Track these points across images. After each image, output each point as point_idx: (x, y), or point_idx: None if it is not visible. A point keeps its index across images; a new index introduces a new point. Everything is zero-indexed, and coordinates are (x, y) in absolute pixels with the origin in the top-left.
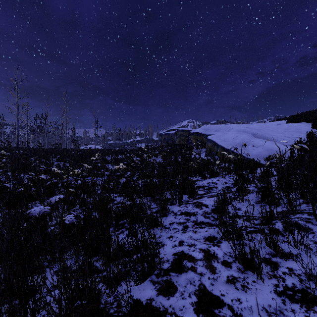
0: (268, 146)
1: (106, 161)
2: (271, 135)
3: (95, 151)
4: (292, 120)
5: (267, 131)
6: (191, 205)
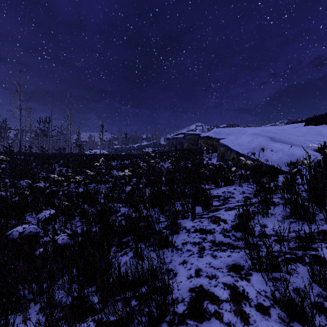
0: (288, 150)
1: (111, 166)
2: (290, 139)
3: (100, 156)
4: (311, 122)
5: (285, 134)
6: (207, 220)
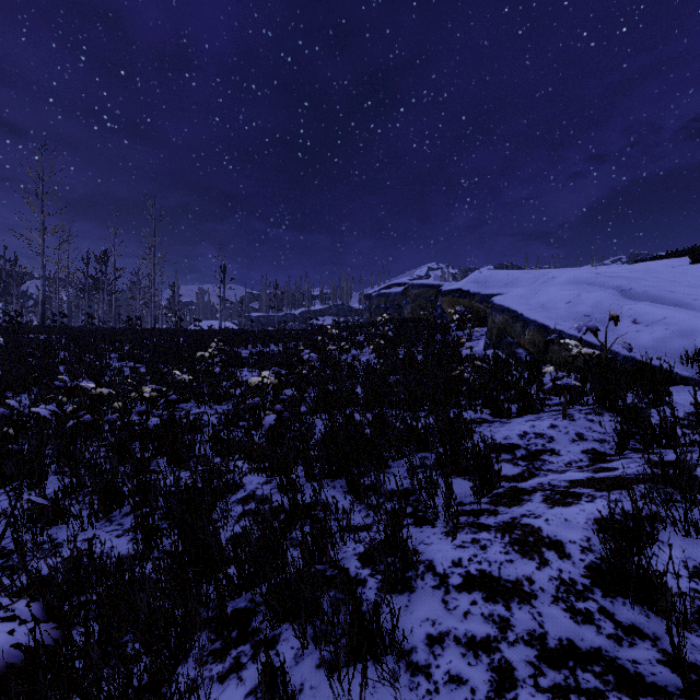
0: (683, 322)
1: (238, 359)
2: (675, 294)
3: (216, 335)
4: None
5: (657, 281)
6: (499, 541)
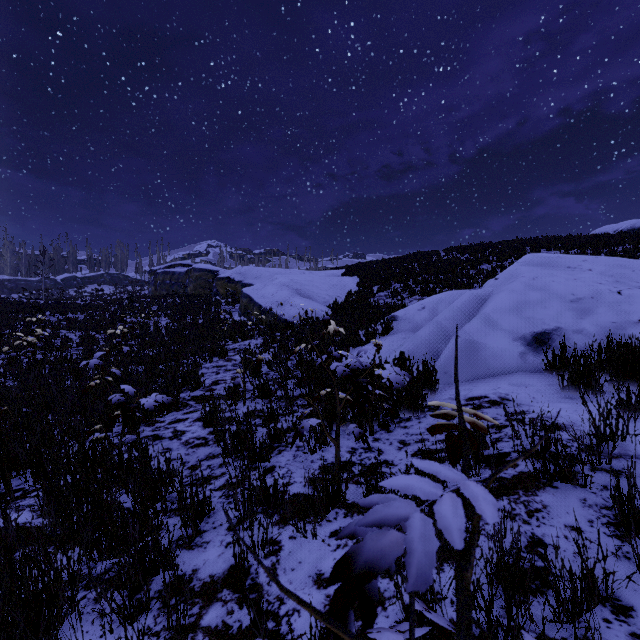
0: (304, 306)
1: (52, 324)
2: (314, 293)
3: None
4: (347, 272)
5: (312, 286)
6: (222, 361)
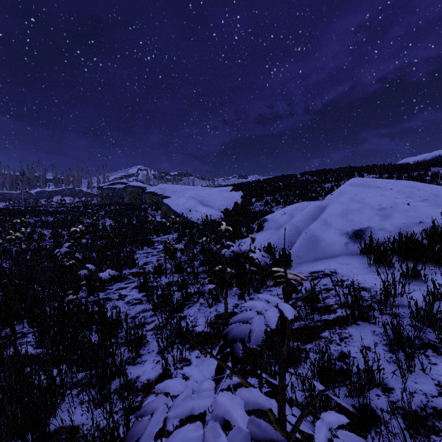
0: (205, 212)
1: (31, 224)
2: (212, 203)
3: None
4: (234, 188)
5: (210, 198)
6: (150, 249)
